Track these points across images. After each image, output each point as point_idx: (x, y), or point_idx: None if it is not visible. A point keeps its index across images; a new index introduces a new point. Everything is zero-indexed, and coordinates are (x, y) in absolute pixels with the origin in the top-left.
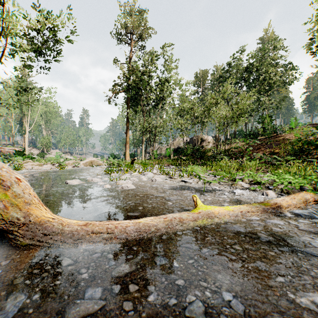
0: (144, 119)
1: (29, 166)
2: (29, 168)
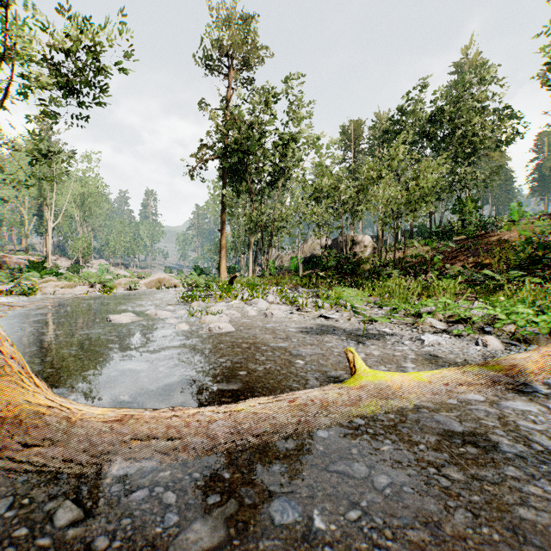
0: (253, 206)
1: (50, 289)
2: (48, 292)
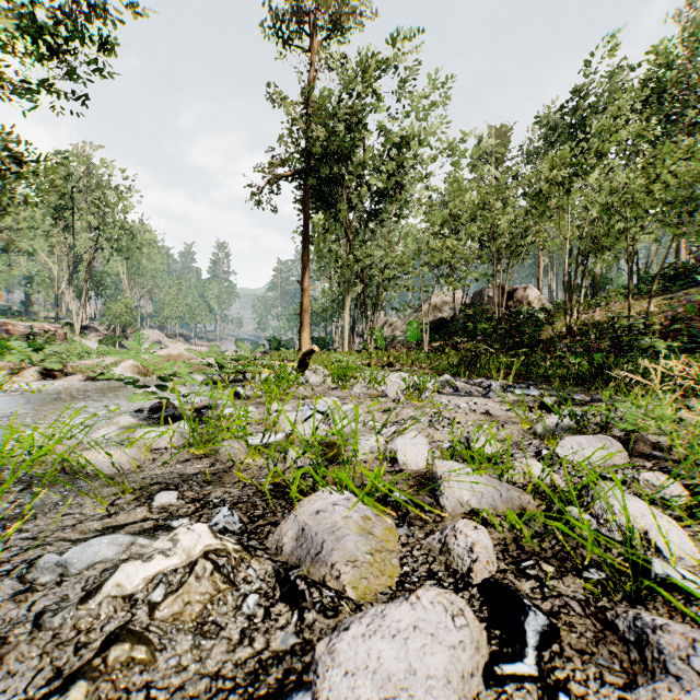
0: (350, 245)
1: None
2: None
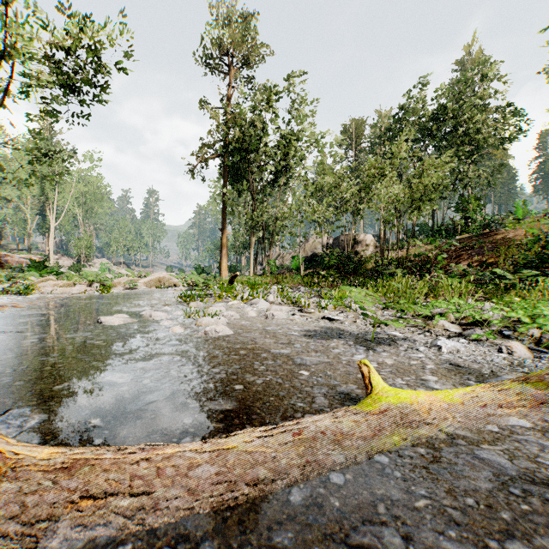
0: (254, 205)
1: (48, 288)
2: (45, 292)
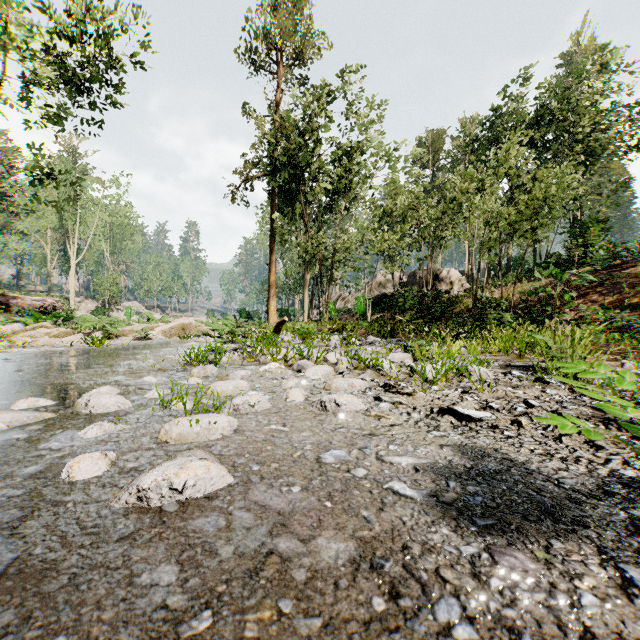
0: (309, 234)
1: (28, 338)
2: (17, 344)
